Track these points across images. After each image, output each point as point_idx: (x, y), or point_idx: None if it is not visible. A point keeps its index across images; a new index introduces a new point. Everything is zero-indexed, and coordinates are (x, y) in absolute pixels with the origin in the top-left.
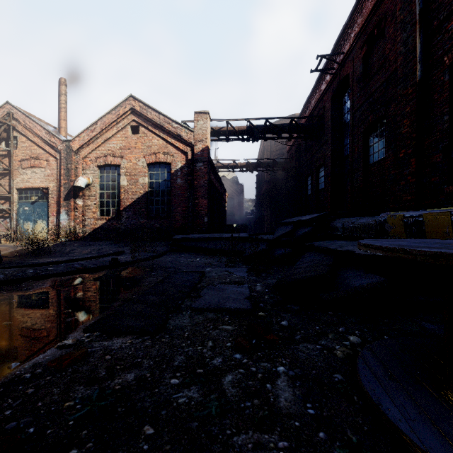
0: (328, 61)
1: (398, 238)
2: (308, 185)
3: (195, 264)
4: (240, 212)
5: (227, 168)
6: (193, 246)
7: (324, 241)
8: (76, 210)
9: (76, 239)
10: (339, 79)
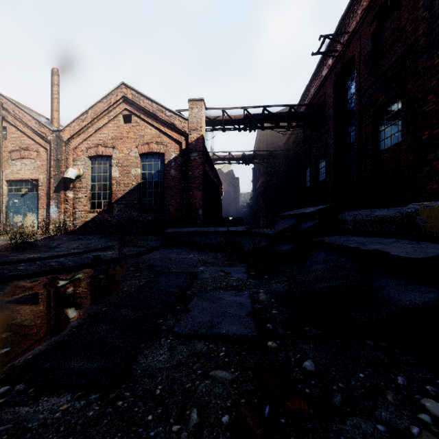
0: (331, 43)
1: (436, 234)
2: (307, 177)
3: (187, 261)
4: (236, 205)
5: (223, 161)
6: (186, 241)
7: (334, 237)
8: (66, 203)
9: (66, 233)
10: (343, 62)
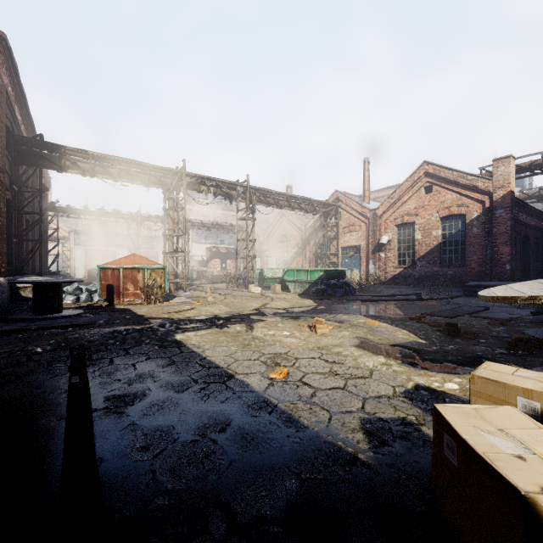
0: None
1: None
2: None
3: (484, 304)
4: None
5: None
6: None
7: None
8: (379, 261)
9: (380, 283)
10: None
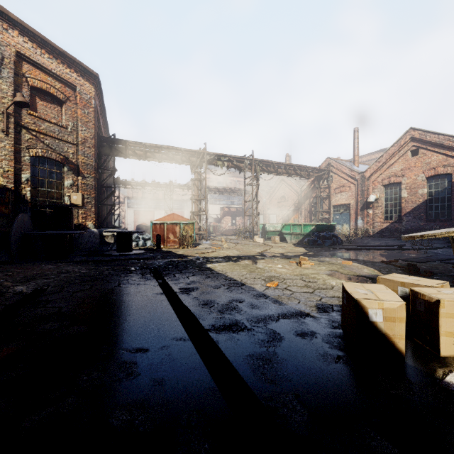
0: None
1: None
2: None
3: None
4: None
5: None
6: None
7: None
8: (367, 217)
9: (368, 236)
10: None
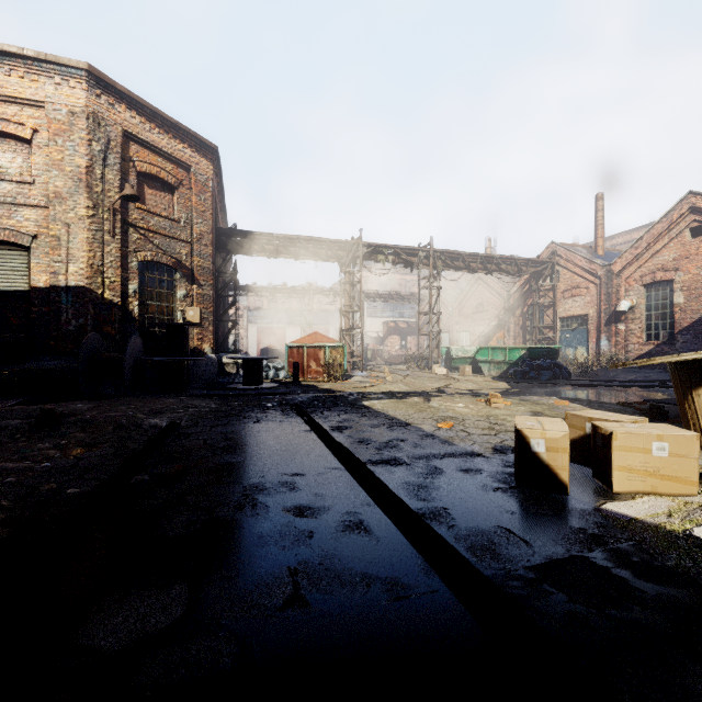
0: None
1: None
2: None
3: None
4: None
5: None
6: None
7: None
8: (616, 335)
9: None
10: None
